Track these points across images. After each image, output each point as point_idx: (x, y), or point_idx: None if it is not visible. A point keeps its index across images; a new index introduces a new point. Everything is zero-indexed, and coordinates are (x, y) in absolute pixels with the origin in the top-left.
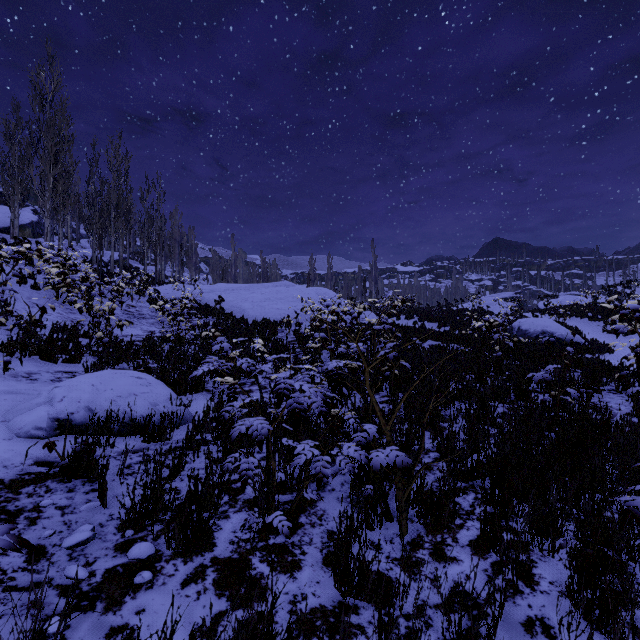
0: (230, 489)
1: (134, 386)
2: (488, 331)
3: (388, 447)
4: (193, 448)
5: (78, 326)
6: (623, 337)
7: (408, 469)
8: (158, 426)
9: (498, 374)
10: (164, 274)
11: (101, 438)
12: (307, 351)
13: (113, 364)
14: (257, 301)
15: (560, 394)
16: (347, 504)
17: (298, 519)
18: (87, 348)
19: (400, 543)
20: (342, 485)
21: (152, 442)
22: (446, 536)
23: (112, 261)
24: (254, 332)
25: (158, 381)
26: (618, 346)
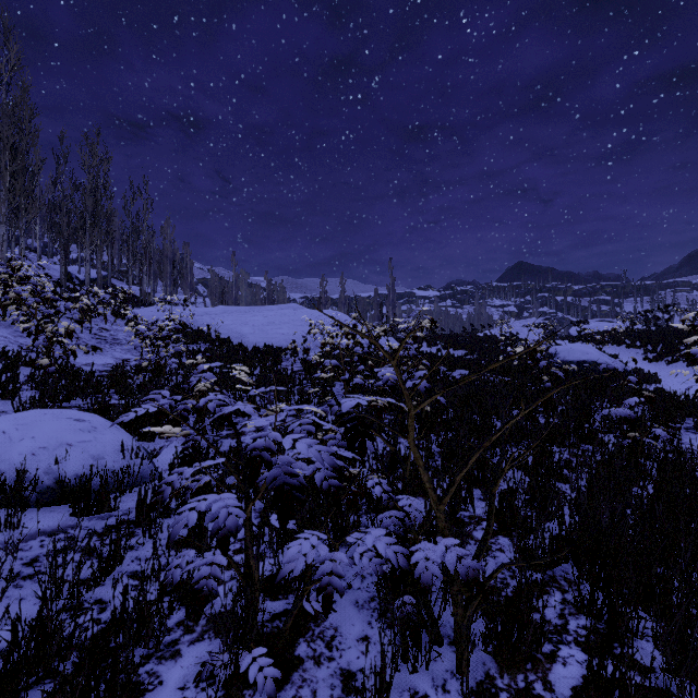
0: (187, 599)
1: (69, 432)
2: (531, 358)
3: (442, 540)
4: (142, 526)
5: (21, 352)
6: (666, 366)
7: (480, 583)
8: (95, 491)
9: (550, 409)
10: (153, 295)
11: (5, 512)
12: (316, 383)
13: (61, 400)
14: (259, 325)
15: (643, 436)
16: (371, 613)
17: (294, 649)
18: (26, 380)
19: (459, 692)
20: (362, 578)
21: (86, 515)
22: (532, 678)
23: (87, 278)
24: (253, 360)
25: (109, 424)
26: (663, 376)
